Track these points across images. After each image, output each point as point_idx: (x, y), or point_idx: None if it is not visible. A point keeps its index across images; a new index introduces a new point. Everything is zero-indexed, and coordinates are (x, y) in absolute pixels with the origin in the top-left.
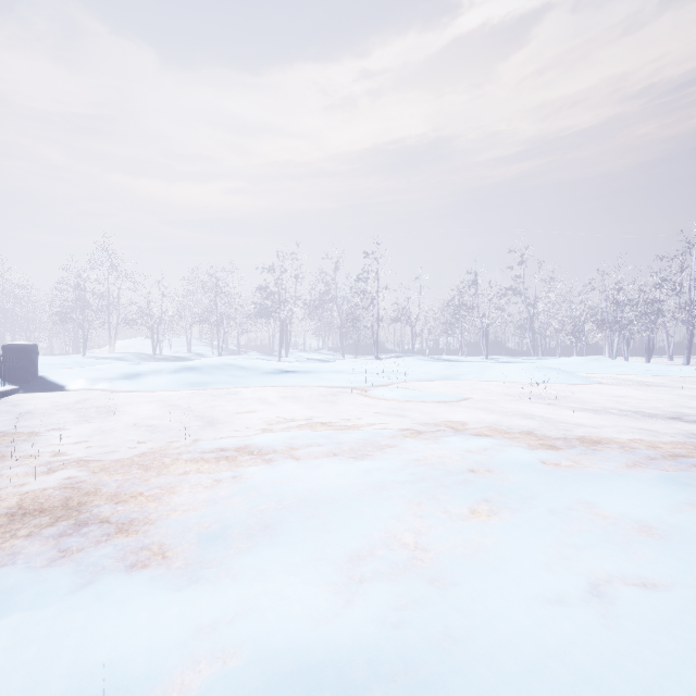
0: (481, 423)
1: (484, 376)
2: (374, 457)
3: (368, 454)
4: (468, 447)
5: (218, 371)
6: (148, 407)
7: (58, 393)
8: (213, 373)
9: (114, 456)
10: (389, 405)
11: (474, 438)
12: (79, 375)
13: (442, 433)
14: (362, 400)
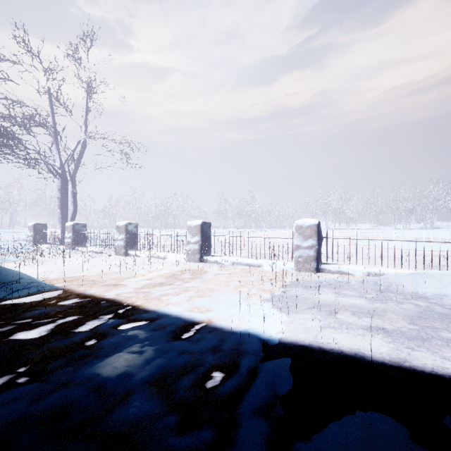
0: None
1: None
2: None
3: None
4: None
5: None
6: None
7: None
8: None
9: None
10: None
11: None
12: None
13: None
14: None
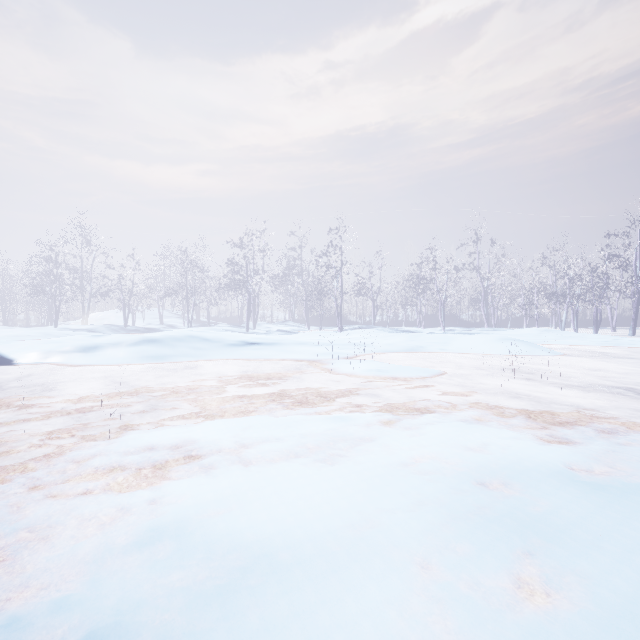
0: (464, 405)
1: (449, 348)
2: (348, 461)
3: (339, 455)
4: (464, 443)
5: (179, 343)
6: (92, 384)
7: (3, 367)
8: (175, 345)
9: (6, 460)
10: (358, 380)
11: (467, 428)
12: (32, 348)
13: (425, 420)
14: (328, 375)
